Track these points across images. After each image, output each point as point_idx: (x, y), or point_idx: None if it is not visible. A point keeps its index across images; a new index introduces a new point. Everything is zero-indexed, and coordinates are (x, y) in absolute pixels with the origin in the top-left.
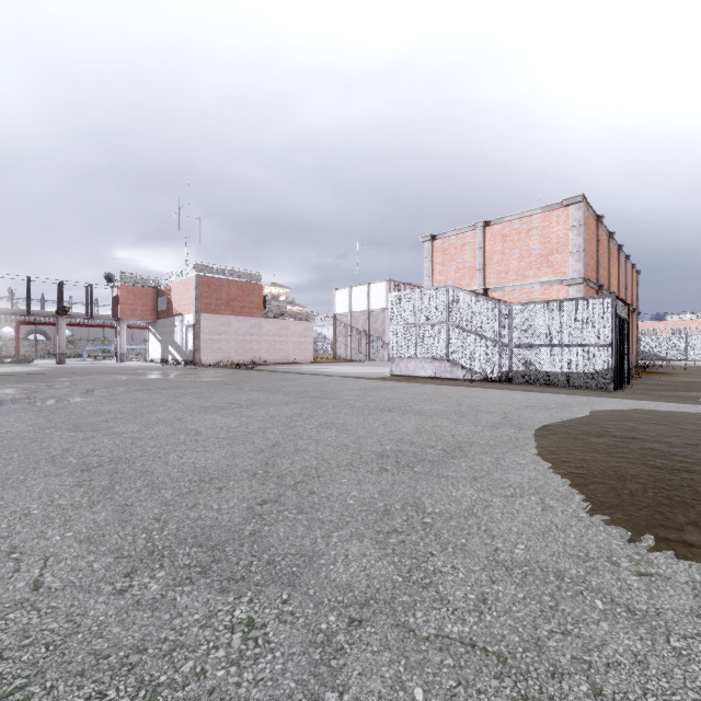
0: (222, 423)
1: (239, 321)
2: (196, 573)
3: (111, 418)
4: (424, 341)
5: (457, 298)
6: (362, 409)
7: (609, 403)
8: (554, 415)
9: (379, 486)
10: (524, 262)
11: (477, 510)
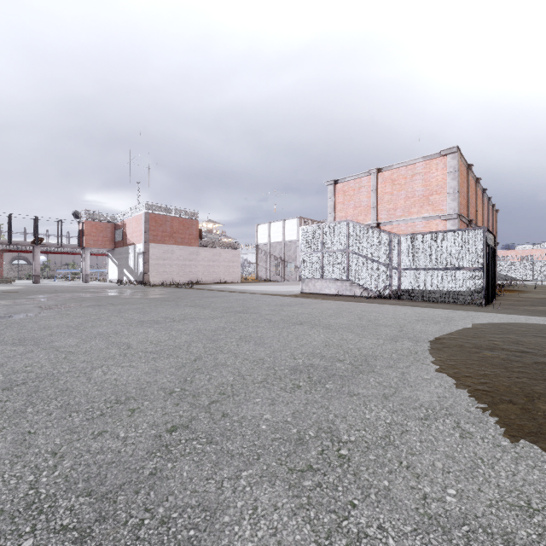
0: (154, 337)
1: (180, 249)
2: (71, 541)
3: (56, 332)
4: (328, 265)
5: (355, 230)
6: (277, 322)
7: (486, 317)
8: (443, 328)
9: (292, 407)
10: (409, 201)
11: (394, 438)
